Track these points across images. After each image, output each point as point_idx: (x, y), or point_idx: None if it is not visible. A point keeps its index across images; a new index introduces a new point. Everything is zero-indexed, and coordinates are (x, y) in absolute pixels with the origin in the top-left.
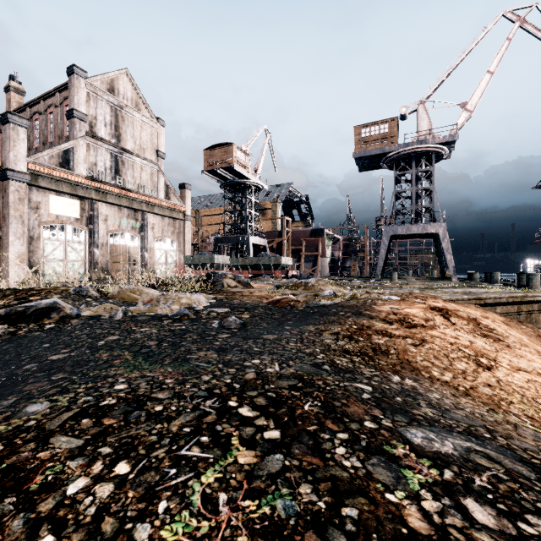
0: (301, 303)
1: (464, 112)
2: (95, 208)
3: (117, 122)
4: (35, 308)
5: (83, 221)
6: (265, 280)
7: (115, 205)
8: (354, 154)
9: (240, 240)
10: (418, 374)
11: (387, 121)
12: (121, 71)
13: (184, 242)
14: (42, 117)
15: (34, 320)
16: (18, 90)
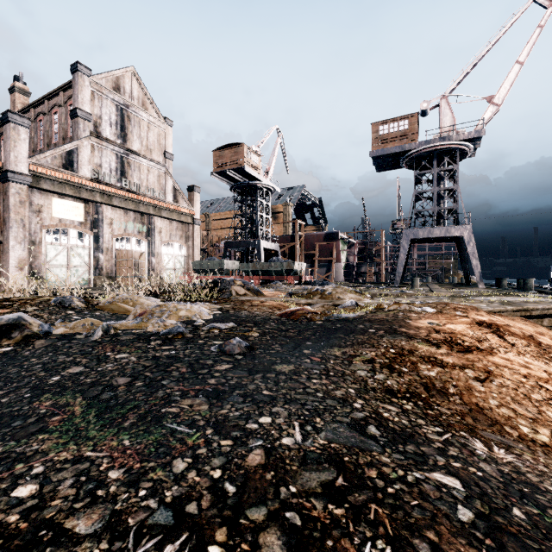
0: (319, 316)
1: (491, 106)
2: (100, 211)
3: (122, 121)
4: None
5: (87, 224)
6: (277, 286)
7: (121, 209)
8: (371, 152)
9: (251, 244)
10: (502, 431)
11: (407, 117)
12: (127, 69)
13: (193, 246)
14: (46, 118)
15: None
16: (23, 90)
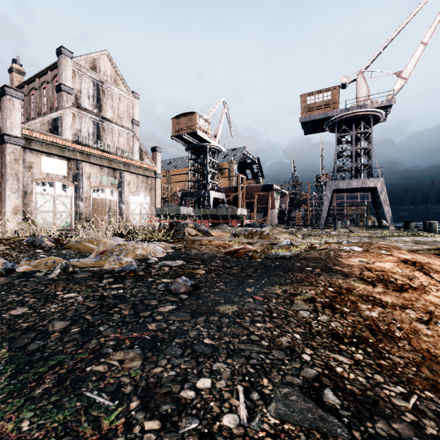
0: (259, 254)
1: (399, 79)
2: (80, 167)
3: (98, 95)
4: None
5: (69, 178)
6: (223, 228)
7: (97, 165)
8: (300, 119)
9: (202, 194)
10: None
11: (330, 89)
12: (102, 52)
13: (155, 196)
14: (37, 92)
15: None
16: (19, 71)
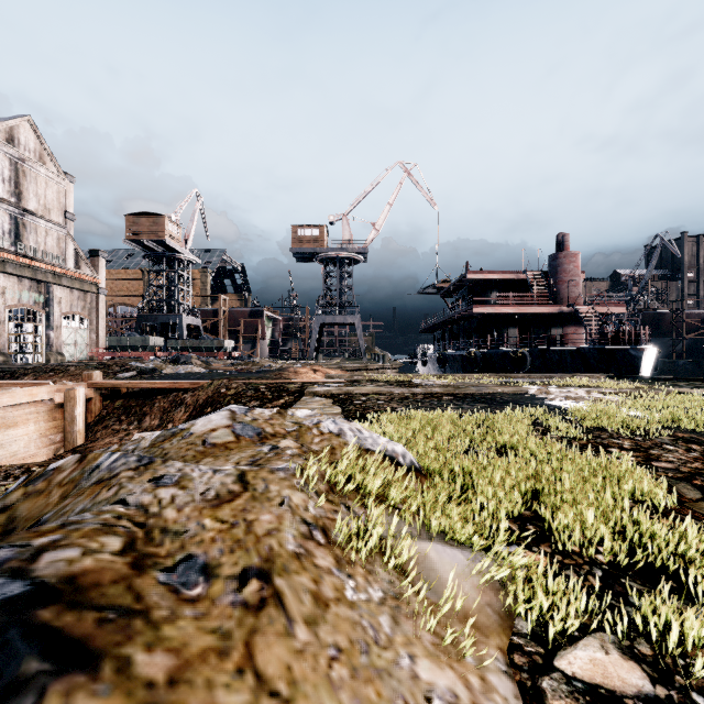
0: (254, 370)
1: (374, 230)
2: None
3: (17, 177)
4: (149, 369)
5: None
6: (211, 361)
7: (14, 276)
8: (291, 249)
9: (171, 319)
10: None
11: (319, 225)
12: (23, 118)
13: (98, 319)
14: None
15: (152, 373)
16: None
